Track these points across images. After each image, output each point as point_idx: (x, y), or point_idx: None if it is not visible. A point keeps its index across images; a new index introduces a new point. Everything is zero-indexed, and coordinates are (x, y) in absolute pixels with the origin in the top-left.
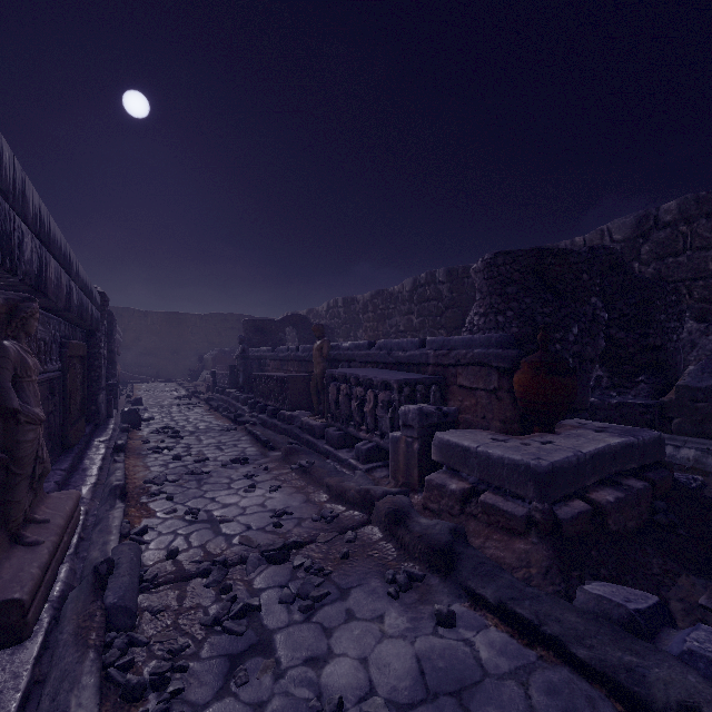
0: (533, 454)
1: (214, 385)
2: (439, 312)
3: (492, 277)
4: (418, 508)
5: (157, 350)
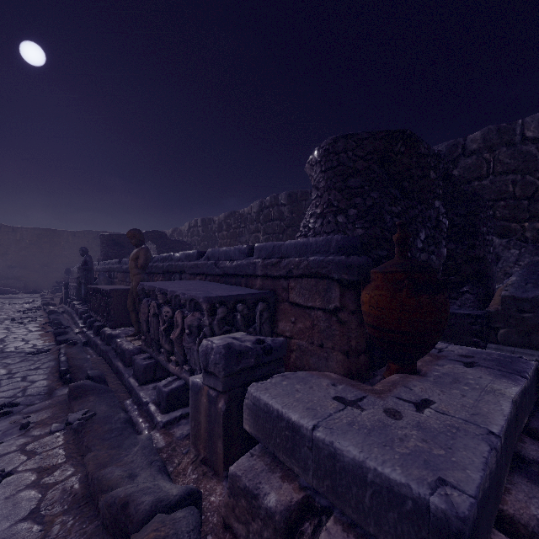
0: (423, 460)
1: (66, 297)
2: (282, 230)
3: (331, 168)
4: (216, 524)
5: (26, 264)
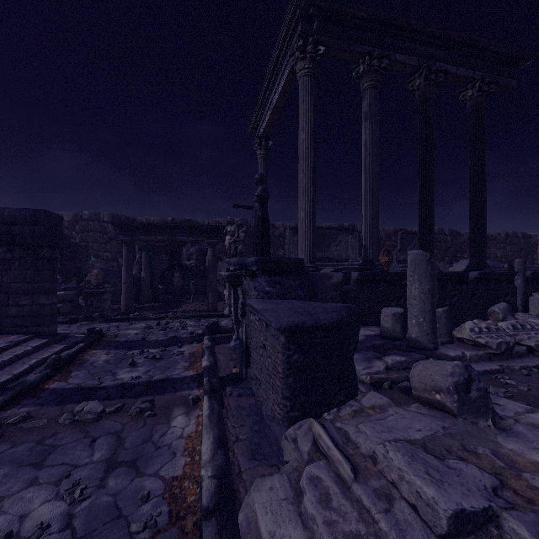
0: None
1: None
2: None
3: None
4: None
5: None
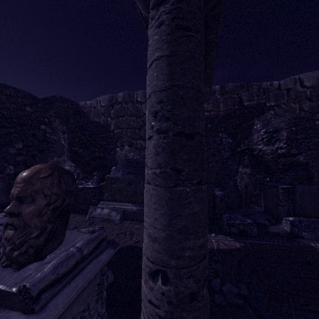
0: None
1: None
2: None
3: None
4: None
5: None
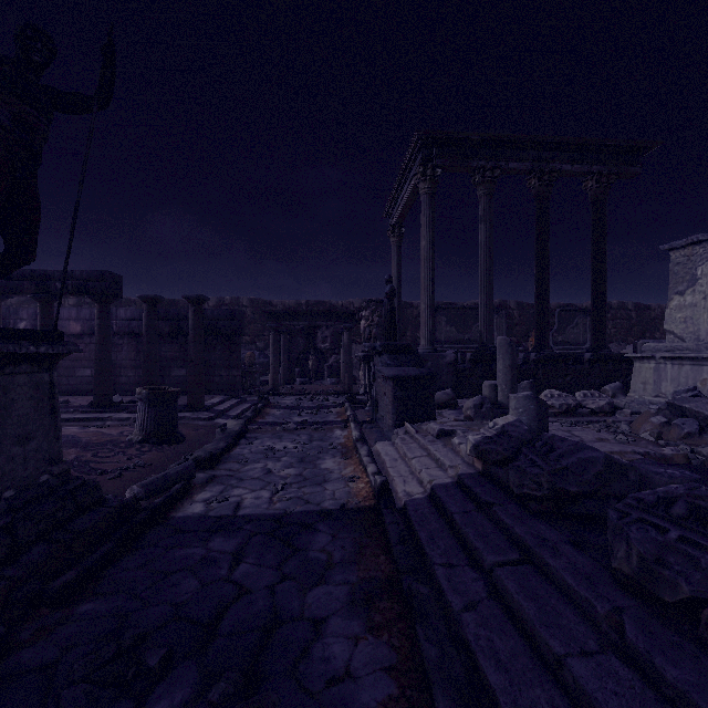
0: None
1: None
2: None
3: None
4: None
5: None
